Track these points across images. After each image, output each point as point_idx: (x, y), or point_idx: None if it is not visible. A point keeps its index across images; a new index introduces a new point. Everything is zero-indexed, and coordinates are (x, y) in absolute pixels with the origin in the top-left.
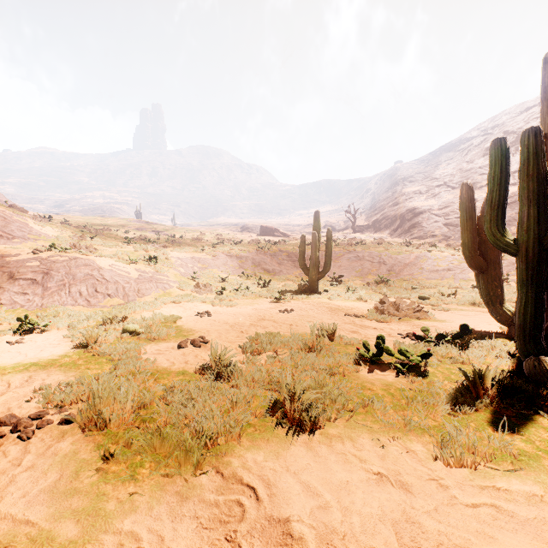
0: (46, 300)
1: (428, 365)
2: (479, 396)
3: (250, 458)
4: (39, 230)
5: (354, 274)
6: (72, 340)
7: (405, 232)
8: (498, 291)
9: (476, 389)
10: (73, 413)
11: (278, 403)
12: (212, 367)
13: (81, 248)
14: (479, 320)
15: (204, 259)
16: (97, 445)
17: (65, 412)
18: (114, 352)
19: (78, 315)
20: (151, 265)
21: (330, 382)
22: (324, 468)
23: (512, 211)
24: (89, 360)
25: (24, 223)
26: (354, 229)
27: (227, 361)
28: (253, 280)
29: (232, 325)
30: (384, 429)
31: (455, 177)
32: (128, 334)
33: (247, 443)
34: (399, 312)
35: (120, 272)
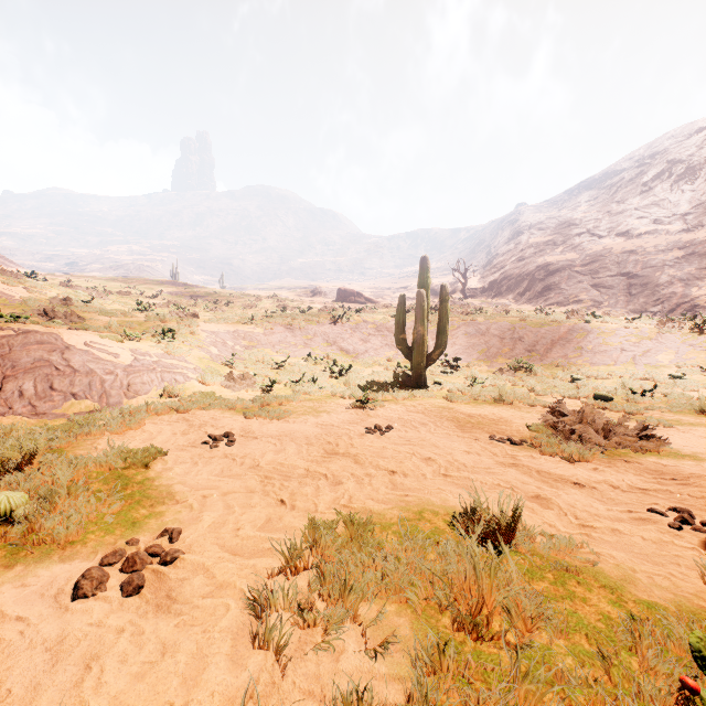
0: None
1: None
2: None
3: None
4: (1, 290)
5: (477, 356)
6: None
7: (536, 296)
8: None
9: None
10: None
11: None
12: None
13: (57, 317)
14: None
15: (252, 333)
16: None
17: None
18: None
19: None
20: (162, 344)
21: None
22: None
23: (690, 266)
24: None
25: None
26: (464, 292)
27: None
28: (323, 365)
29: (266, 475)
30: None
31: (602, 222)
32: None
33: None
34: (609, 441)
35: (101, 355)
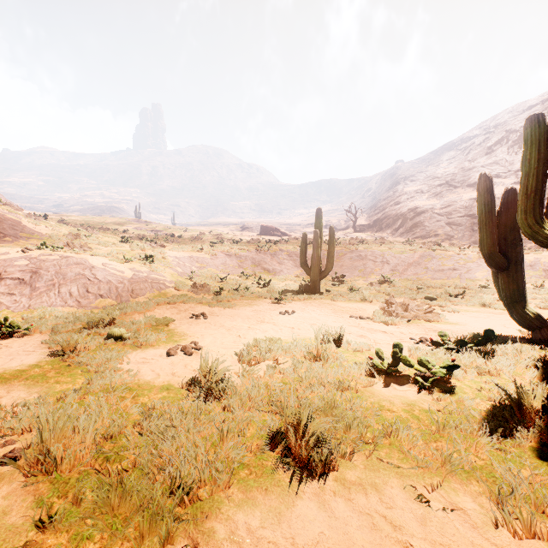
0: (34, 300)
1: (453, 377)
2: (527, 421)
3: (241, 522)
4: (33, 229)
5: (357, 274)
6: (49, 346)
7: (407, 231)
8: (520, 292)
9: (521, 412)
10: (18, 447)
11: (280, 433)
12: (202, 382)
13: (75, 247)
14: (495, 323)
15: (202, 258)
16: (36, 500)
17: (11, 445)
18: (92, 361)
19: (66, 317)
20: (146, 265)
21: (340, 400)
22: (345, 541)
23: None
24: (62, 371)
25: (17, 221)
26: (355, 228)
27: (219, 375)
28: (252, 280)
29: (229, 329)
30: (416, 471)
31: (457, 176)
32: (113, 339)
33: (238, 495)
34: (409, 315)
35: (113, 272)
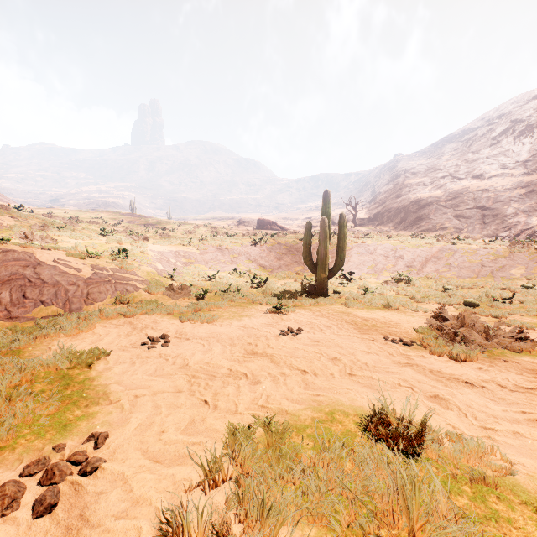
0: None
1: None
2: None
3: None
4: None
5: (366, 270)
6: None
7: (411, 225)
8: None
9: None
10: None
11: None
12: None
13: (35, 240)
14: None
15: (190, 252)
16: None
17: None
18: None
19: None
20: (117, 261)
21: None
22: None
23: (531, 200)
24: None
25: None
26: (354, 222)
27: None
28: (246, 278)
29: (193, 375)
30: None
31: (461, 168)
32: None
33: None
34: (490, 343)
35: (66, 270)
